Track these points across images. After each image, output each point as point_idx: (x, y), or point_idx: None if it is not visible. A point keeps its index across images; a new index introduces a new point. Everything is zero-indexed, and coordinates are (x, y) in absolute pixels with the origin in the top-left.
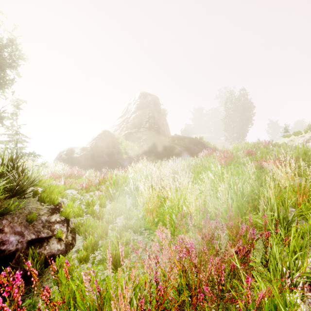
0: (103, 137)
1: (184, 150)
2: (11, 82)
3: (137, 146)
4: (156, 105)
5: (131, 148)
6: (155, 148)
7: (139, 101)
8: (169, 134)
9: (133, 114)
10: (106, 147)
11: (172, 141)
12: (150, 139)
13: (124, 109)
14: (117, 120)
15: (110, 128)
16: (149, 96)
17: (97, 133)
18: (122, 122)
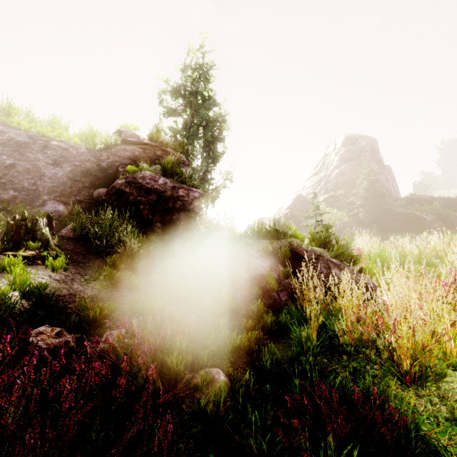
0: (298, 205)
1: (435, 219)
2: (221, 156)
3: (347, 215)
4: (374, 151)
5: (339, 218)
6: (378, 218)
7: (344, 150)
8: (397, 195)
9: (335, 169)
10: (303, 218)
11: (405, 205)
12: (370, 204)
13: (317, 163)
14: (309, 179)
15: (297, 191)
16: (362, 140)
17: (289, 200)
18: (318, 182)
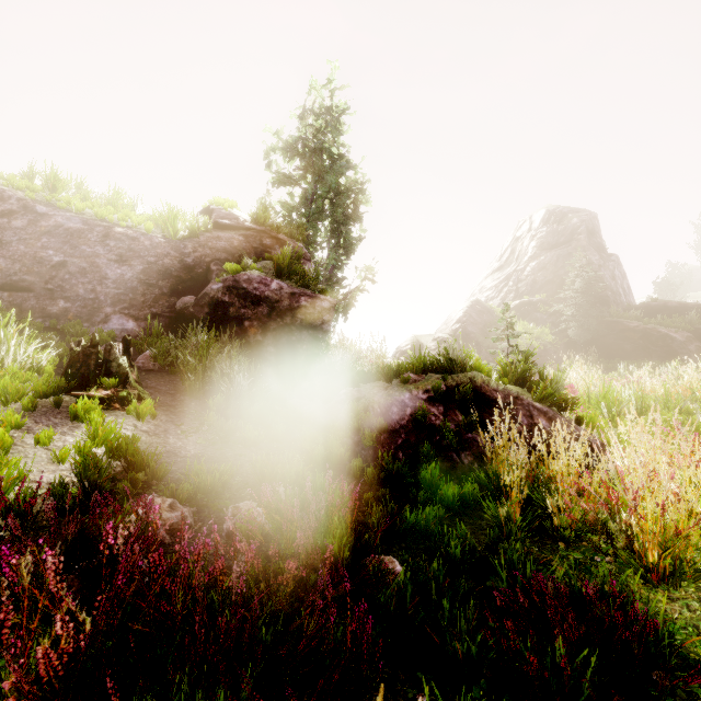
0: (473, 316)
1: (690, 338)
2: (357, 243)
3: (549, 333)
4: (592, 232)
5: (538, 337)
6: (598, 336)
7: (546, 231)
8: (630, 300)
9: (531, 261)
10: (482, 336)
11: (642, 317)
12: (586, 316)
13: (502, 251)
14: (490, 277)
15: (471, 294)
16: (573, 216)
17: (459, 308)
18: (504, 281)
